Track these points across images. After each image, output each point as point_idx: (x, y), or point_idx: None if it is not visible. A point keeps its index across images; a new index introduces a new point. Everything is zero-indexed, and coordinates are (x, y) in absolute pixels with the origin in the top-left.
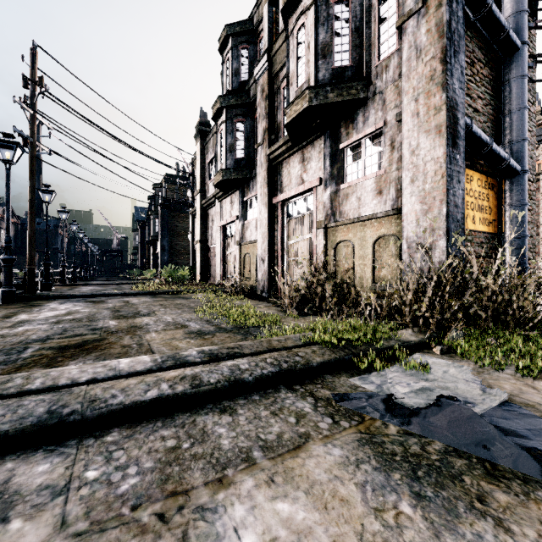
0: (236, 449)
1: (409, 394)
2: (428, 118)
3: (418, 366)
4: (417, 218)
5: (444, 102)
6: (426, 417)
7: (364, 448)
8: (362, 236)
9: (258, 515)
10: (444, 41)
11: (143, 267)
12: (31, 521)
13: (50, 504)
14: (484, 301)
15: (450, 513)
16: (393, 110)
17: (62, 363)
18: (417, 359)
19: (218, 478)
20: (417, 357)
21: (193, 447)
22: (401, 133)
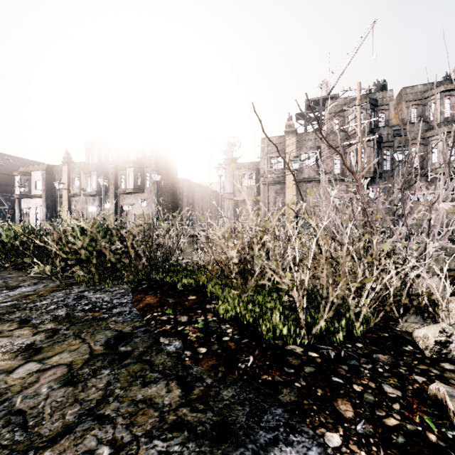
0: None
1: None
2: None
3: None
4: None
5: None
6: None
7: None
8: None
9: None
10: None
11: (50, 220)
12: None
13: None
14: None
15: None
16: None
17: None
18: None
19: None
20: None
21: None
22: None
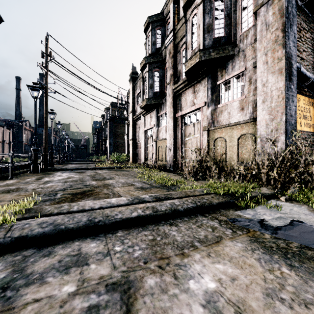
0: (185, 241)
1: (272, 219)
2: (273, 64)
3: (274, 206)
4: (267, 123)
5: (284, 54)
6: (286, 231)
7: (254, 244)
8: (230, 135)
9: (208, 269)
10: (284, 19)
11: (98, 154)
12: (99, 265)
13: (104, 259)
14: (311, 171)
15: (310, 274)
16: (250, 61)
17: (78, 201)
18: (272, 203)
19: (181, 253)
20: (272, 202)
21: (162, 239)
22: (256, 74)
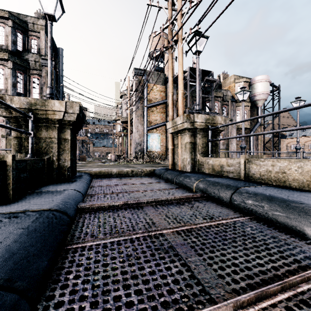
0: None
1: None
2: None
3: None
4: None
5: None
6: None
7: None
8: None
9: None
10: None
11: None
12: None
13: None
14: None
15: None
16: None
17: None
18: None
19: None
20: None
21: None
22: None
